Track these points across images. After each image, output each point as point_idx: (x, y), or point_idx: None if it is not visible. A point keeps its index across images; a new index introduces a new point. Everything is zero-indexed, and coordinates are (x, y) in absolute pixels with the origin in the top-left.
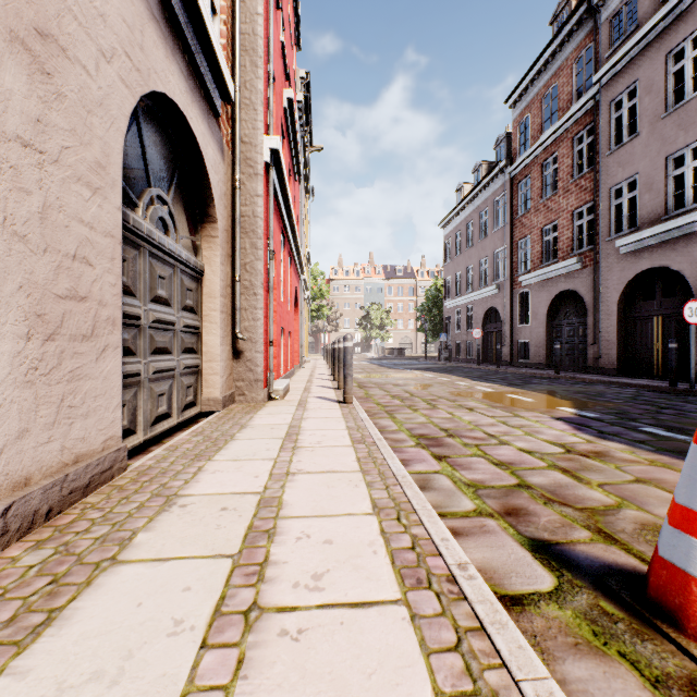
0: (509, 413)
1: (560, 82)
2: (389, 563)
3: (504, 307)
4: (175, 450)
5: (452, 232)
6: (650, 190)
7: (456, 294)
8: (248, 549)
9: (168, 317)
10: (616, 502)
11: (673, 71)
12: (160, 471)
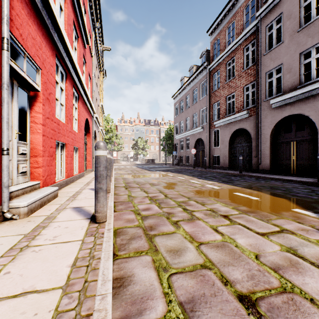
0: (269, 224)
1: (236, 19)
2: None
3: (206, 138)
4: None
5: (178, 101)
6: (290, 72)
7: (181, 132)
8: None
9: None
10: None
11: (304, 5)
12: None
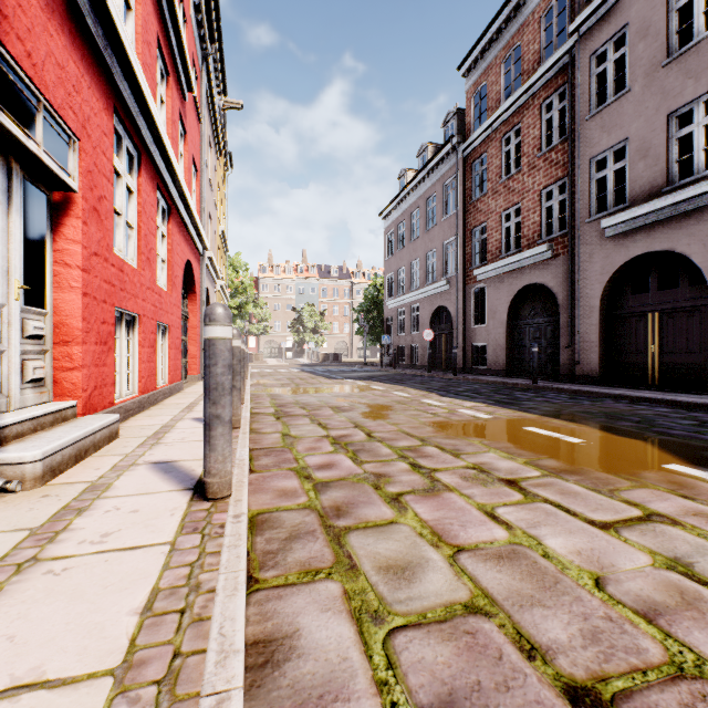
0: (617, 500)
1: (524, 40)
2: None
3: (457, 305)
4: None
5: (394, 223)
6: (646, 156)
7: (399, 292)
8: None
9: None
10: None
11: (677, 7)
12: None
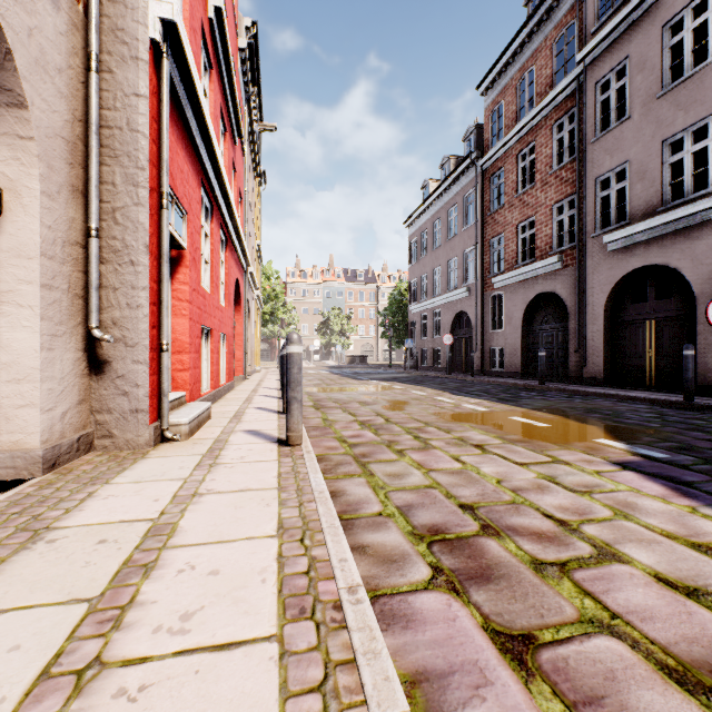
0: (541, 454)
1: (538, 64)
2: None
3: (476, 311)
4: None
5: (418, 231)
6: (643, 178)
7: (422, 298)
8: None
9: None
10: None
11: (670, 45)
12: None
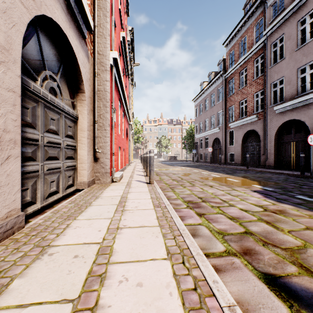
0: (230, 188)
1: (248, 35)
2: (181, 305)
3: (222, 138)
4: (57, 213)
5: (198, 103)
6: (290, 84)
7: (200, 132)
8: (85, 293)
9: (56, 140)
10: (302, 243)
11: (300, 29)
12: (44, 227)
